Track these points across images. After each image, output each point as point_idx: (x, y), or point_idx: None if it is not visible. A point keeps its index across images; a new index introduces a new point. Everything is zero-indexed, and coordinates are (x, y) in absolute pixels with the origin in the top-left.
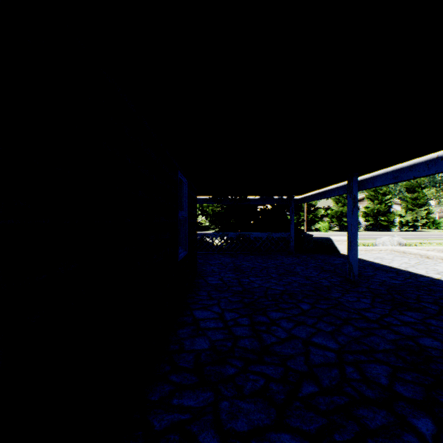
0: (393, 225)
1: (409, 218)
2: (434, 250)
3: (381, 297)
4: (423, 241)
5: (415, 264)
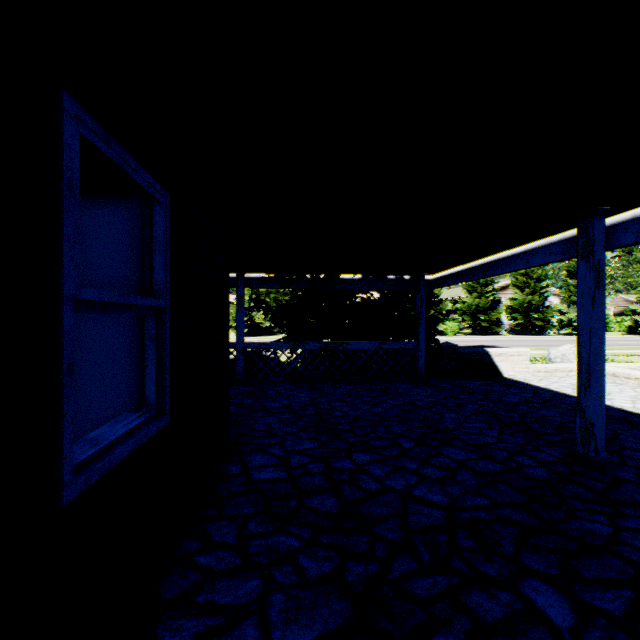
0: (551, 325)
1: (573, 315)
2: None
3: None
4: (614, 351)
5: None
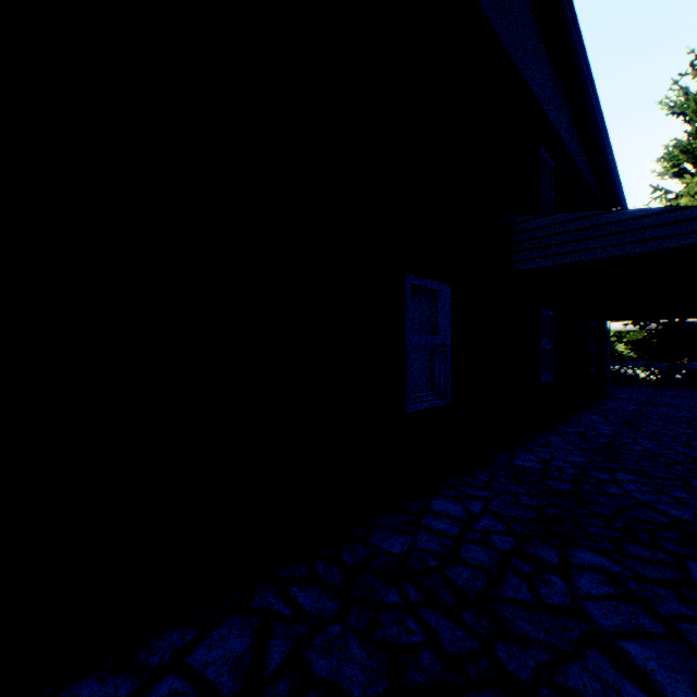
0: None
1: None
2: None
3: None
4: None
5: None
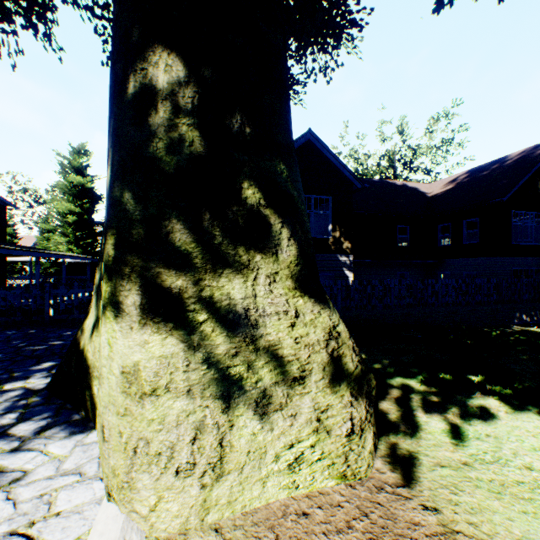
0: None
1: None
2: None
3: None
4: None
5: None
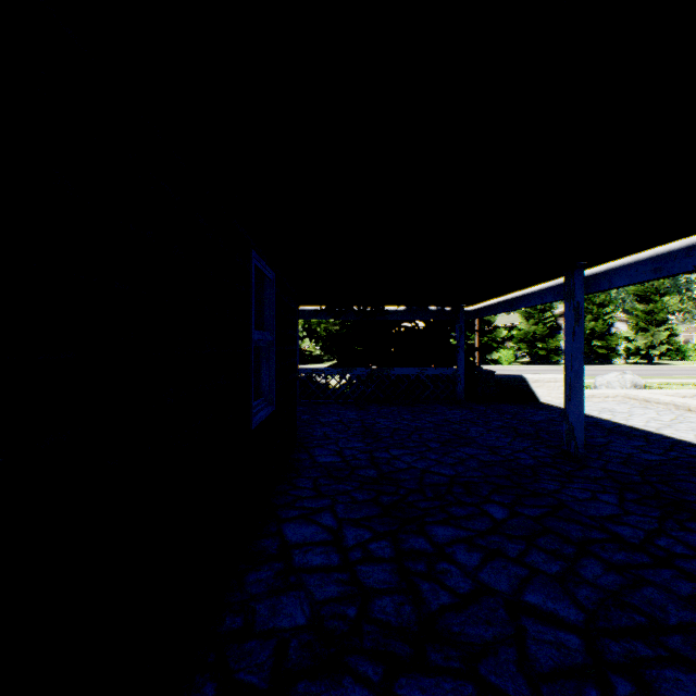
0: (616, 354)
1: (641, 343)
2: (694, 396)
3: (635, 491)
4: (670, 380)
5: (672, 422)
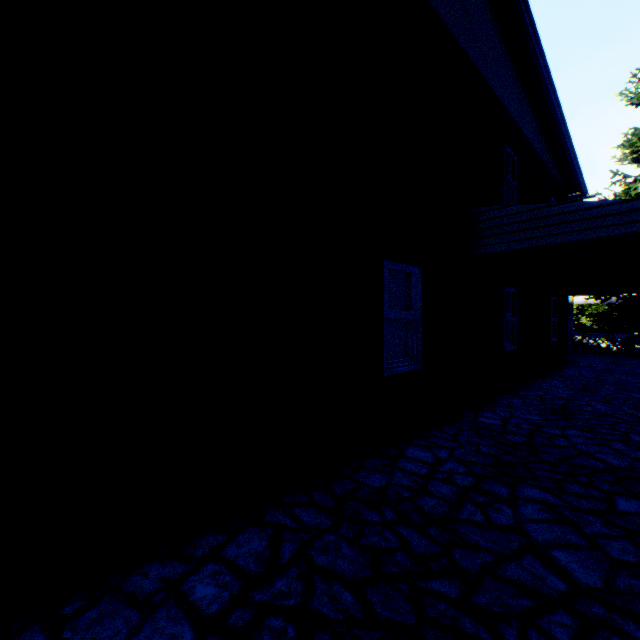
0: None
1: None
2: None
3: None
4: None
5: None
